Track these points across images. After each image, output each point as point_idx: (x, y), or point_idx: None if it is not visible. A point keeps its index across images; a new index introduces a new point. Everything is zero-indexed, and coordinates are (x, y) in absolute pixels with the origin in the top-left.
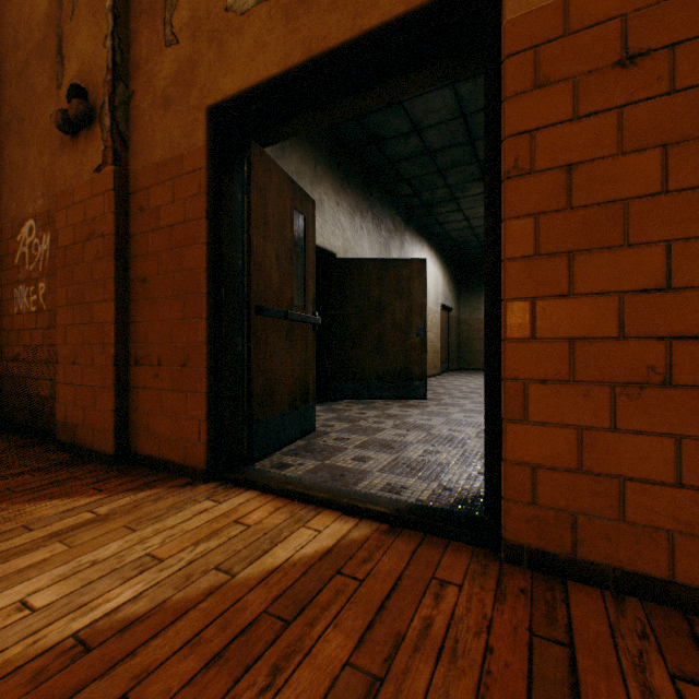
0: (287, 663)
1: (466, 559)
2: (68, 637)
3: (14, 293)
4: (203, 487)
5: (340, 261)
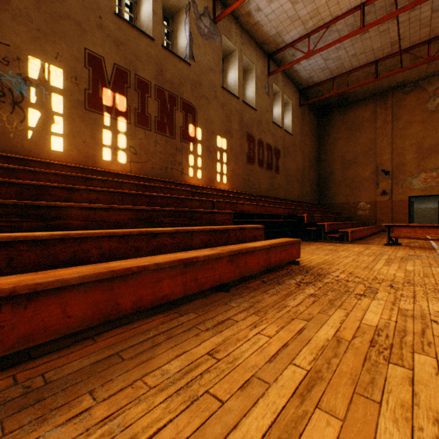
0: None
1: None
2: None
3: (357, 212)
4: None
5: None
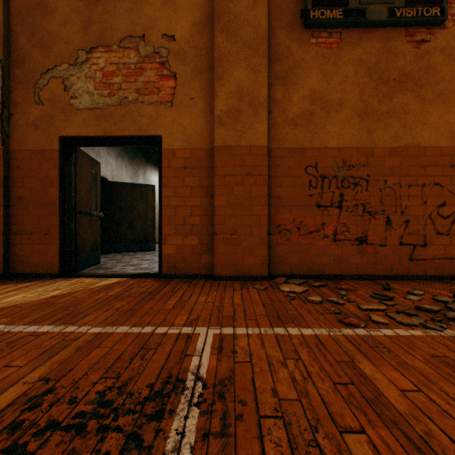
0: (109, 291)
1: (153, 279)
2: (48, 297)
3: None
4: (59, 279)
5: (110, 182)
